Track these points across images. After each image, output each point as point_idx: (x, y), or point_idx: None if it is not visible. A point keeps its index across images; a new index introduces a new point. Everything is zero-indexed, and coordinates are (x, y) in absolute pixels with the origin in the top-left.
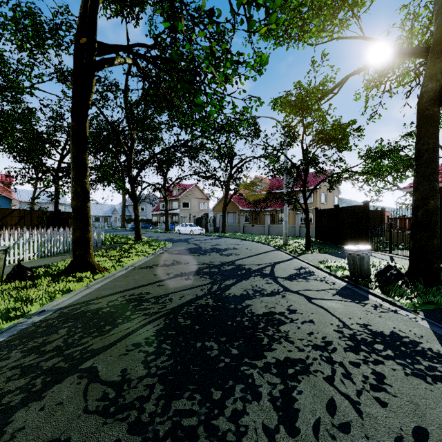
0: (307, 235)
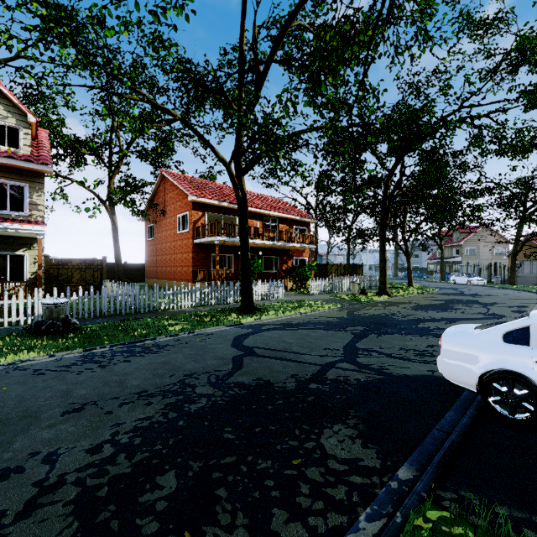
0: None
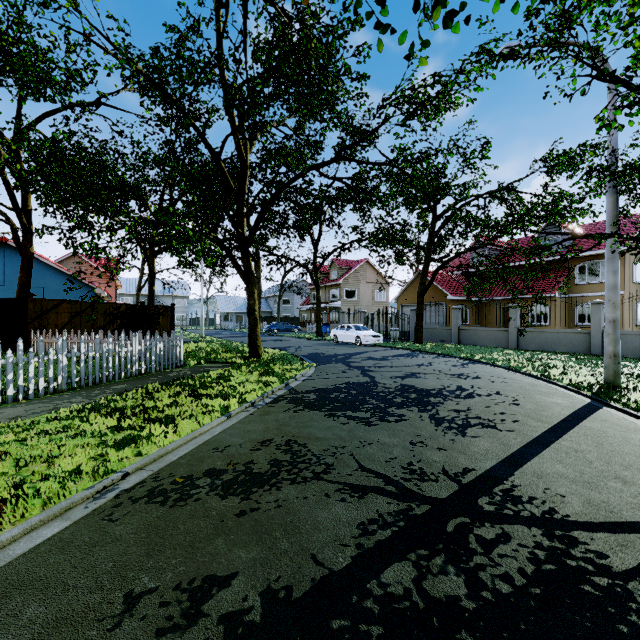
0: None
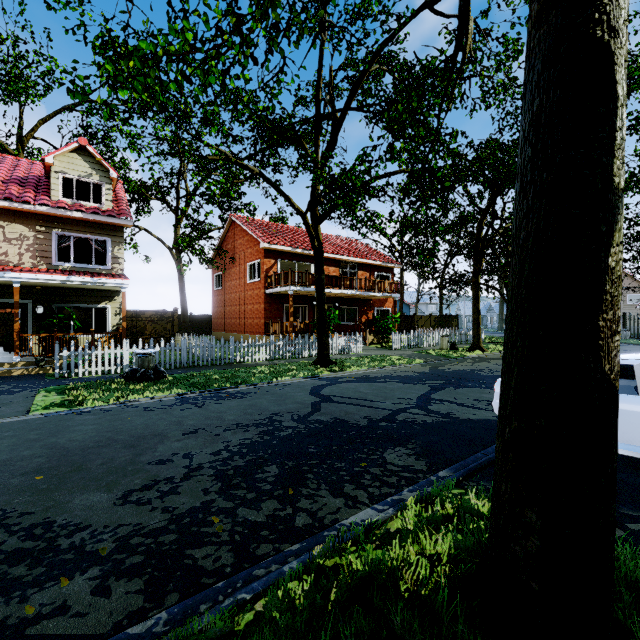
0: None
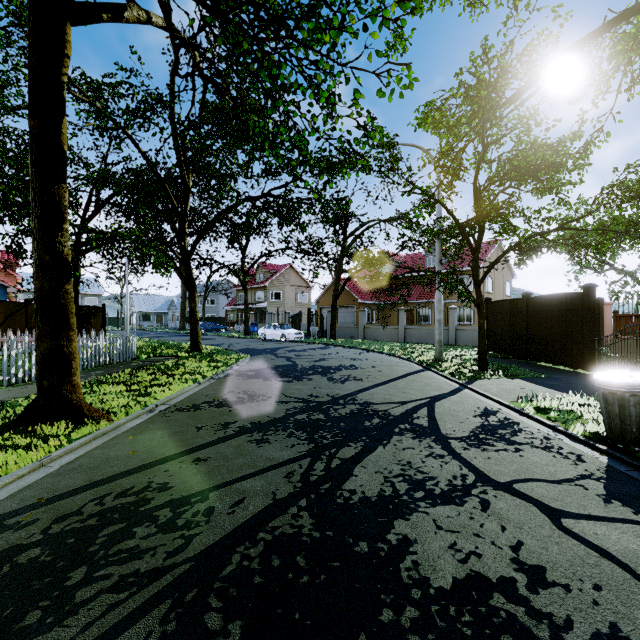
0: (481, 346)
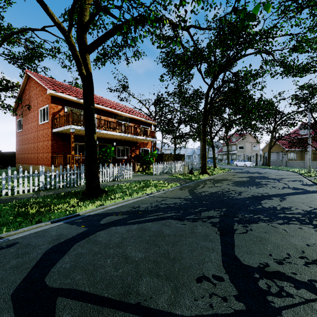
0: None
